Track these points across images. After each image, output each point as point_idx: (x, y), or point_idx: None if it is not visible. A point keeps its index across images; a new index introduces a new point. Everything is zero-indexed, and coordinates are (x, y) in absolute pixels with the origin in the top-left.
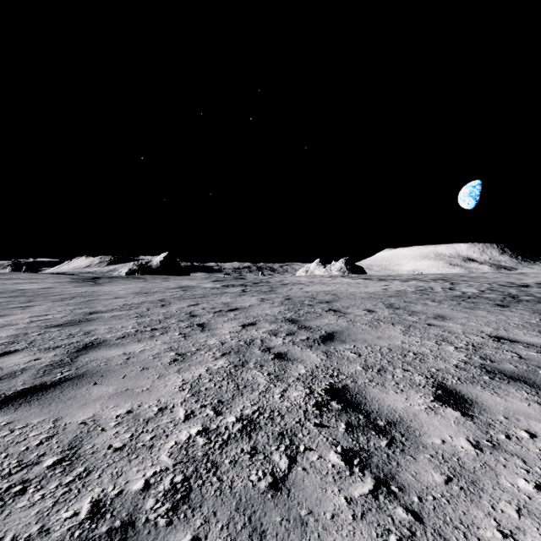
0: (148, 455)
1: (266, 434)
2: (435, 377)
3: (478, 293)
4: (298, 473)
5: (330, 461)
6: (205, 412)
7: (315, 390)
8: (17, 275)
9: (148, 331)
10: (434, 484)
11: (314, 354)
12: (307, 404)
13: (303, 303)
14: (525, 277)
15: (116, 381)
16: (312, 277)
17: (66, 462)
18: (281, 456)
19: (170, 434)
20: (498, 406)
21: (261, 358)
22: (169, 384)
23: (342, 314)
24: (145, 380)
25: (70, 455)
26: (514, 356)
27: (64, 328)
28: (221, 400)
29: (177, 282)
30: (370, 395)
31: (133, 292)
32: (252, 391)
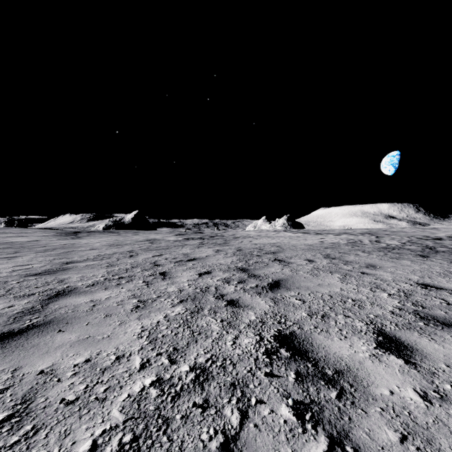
0: (99, 409)
1: (218, 385)
2: (375, 323)
3: (401, 245)
4: (250, 431)
5: (282, 416)
6: (160, 360)
7: (265, 337)
8: (9, 230)
9: (115, 279)
10: (389, 444)
11: (262, 301)
12: (257, 352)
13: (252, 253)
14: (437, 231)
15: (79, 328)
16: (259, 231)
17: (15, 419)
18: (233, 410)
19: (124, 386)
20: (437, 353)
21: (215, 305)
22: (129, 331)
23: (286, 264)
24: (107, 327)
25: (21, 410)
26: (442, 302)
27: (41, 276)
28: (177, 347)
29: (145, 236)
30: (316, 342)
31: (106, 245)
32: (206, 338)
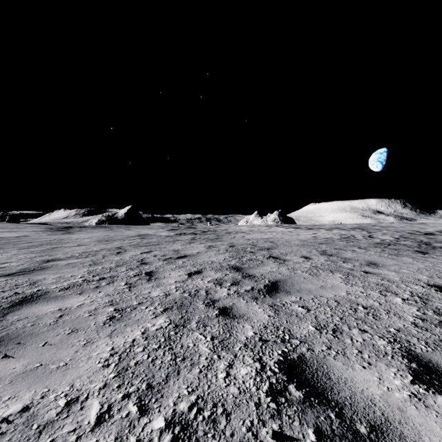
0: None
1: None
2: (399, 341)
3: (395, 241)
4: None
5: None
6: (126, 407)
7: (267, 365)
8: None
9: (95, 281)
10: None
11: (260, 309)
12: (259, 390)
13: (245, 250)
14: (426, 226)
15: (32, 351)
16: (251, 226)
17: None
18: None
19: None
20: None
21: (205, 315)
22: (94, 355)
23: (282, 261)
24: (67, 350)
25: None
26: None
27: (13, 277)
28: (151, 383)
29: (137, 231)
30: (334, 372)
31: (96, 240)
32: (191, 367)
